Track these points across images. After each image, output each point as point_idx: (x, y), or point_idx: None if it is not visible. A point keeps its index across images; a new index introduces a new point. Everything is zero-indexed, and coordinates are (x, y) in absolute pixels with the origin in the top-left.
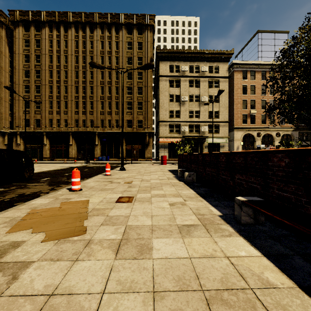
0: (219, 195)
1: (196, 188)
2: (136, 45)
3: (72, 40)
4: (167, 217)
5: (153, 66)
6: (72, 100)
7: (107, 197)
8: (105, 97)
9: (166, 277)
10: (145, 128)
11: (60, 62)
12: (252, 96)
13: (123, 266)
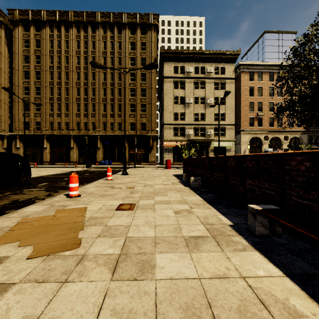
0: (228, 202)
1: (202, 194)
2: (139, 45)
3: (73, 40)
4: (172, 228)
5: (157, 66)
6: (73, 102)
7: (106, 203)
8: (107, 99)
9: (172, 305)
10: (148, 131)
11: (61, 63)
12: (259, 98)
13: (120, 289)
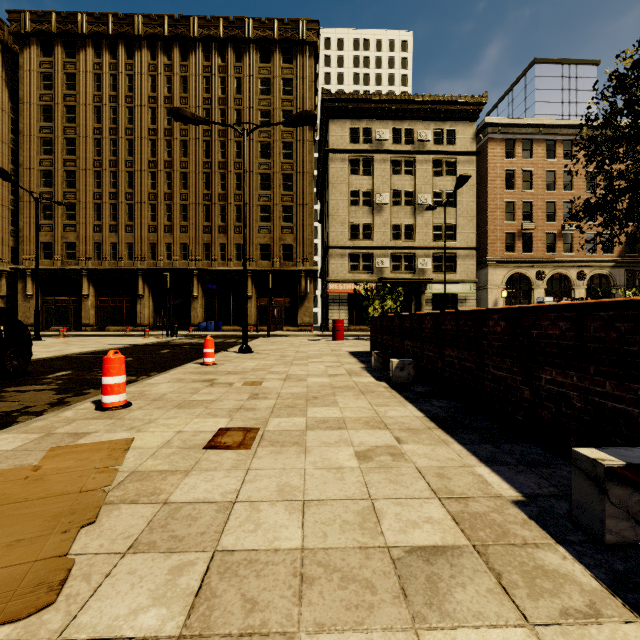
0: (489, 423)
1: (421, 401)
2: (279, 85)
3: (144, 75)
4: (354, 512)
5: (315, 118)
6: (143, 202)
7: (187, 428)
8: (213, 197)
9: None
10: (297, 262)
11: (119, 122)
12: (526, 195)
13: None
